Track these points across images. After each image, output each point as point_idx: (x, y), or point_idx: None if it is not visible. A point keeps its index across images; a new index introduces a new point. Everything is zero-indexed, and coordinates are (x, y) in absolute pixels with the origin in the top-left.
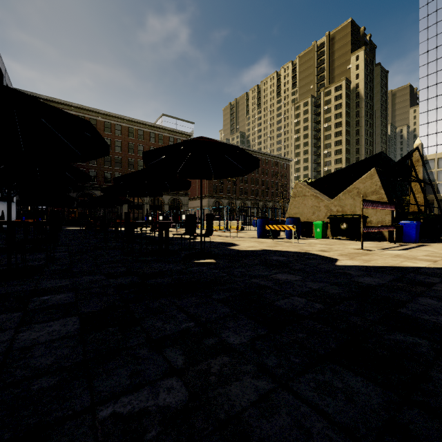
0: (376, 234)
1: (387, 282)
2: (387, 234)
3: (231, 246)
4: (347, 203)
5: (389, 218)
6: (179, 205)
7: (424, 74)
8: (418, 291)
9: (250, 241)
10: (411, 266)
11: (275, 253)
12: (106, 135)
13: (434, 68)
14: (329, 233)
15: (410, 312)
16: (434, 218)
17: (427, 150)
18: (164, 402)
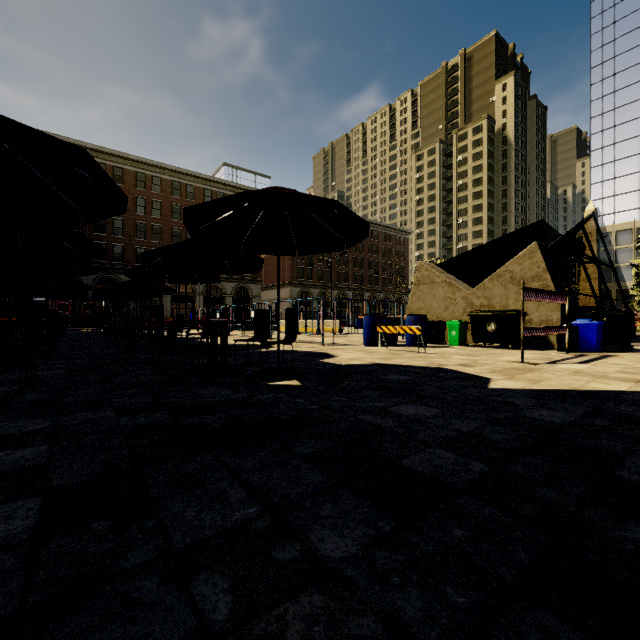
0: (539, 339)
1: (578, 419)
2: (555, 339)
3: (325, 359)
4: (495, 293)
5: (558, 316)
6: (247, 297)
7: (597, 113)
8: (634, 434)
9: (353, 350)
10: (606, 390)
11: (393, 370)
12: (137, 191)
13: (610, 104)
14: (469, 337)
15: (637, 477)
16: (622, 316)
17: (602, 219)
18: None
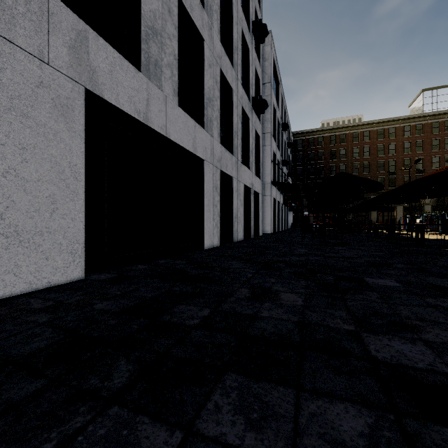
0: None
1: None
2: None
3: None
4: None
5: None
6: None
7: None
8: None
9: None
10: None
11: None
12: (354, 144)
13: None
14: None
15: None
16: None
17: None
18: (416, 260)
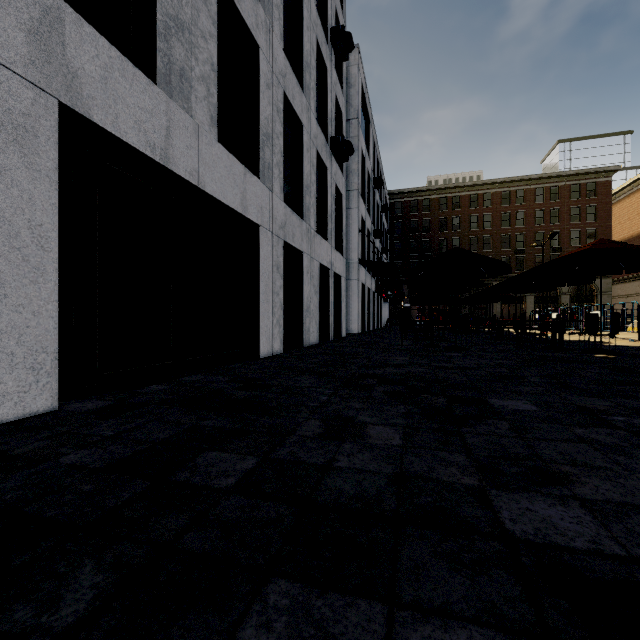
0: None
1: None
2: None
3: None
4: None
5: None
6: (590, 293)
7: None
8: None
9: None
10: None
11: None
12: (471, 211)
13: None
14: None
15: None
16: None
17: None
18: (555, 371)
